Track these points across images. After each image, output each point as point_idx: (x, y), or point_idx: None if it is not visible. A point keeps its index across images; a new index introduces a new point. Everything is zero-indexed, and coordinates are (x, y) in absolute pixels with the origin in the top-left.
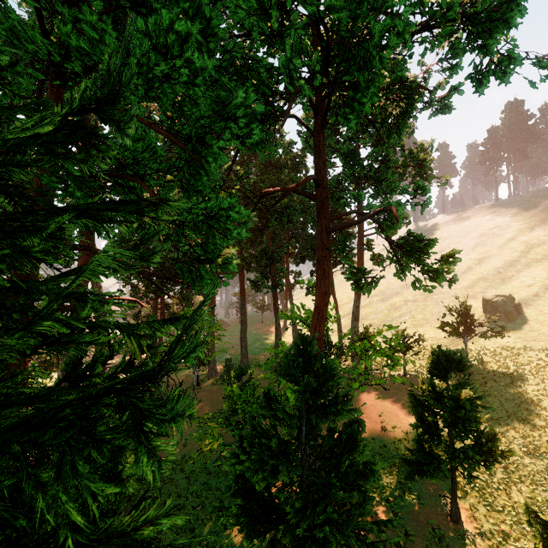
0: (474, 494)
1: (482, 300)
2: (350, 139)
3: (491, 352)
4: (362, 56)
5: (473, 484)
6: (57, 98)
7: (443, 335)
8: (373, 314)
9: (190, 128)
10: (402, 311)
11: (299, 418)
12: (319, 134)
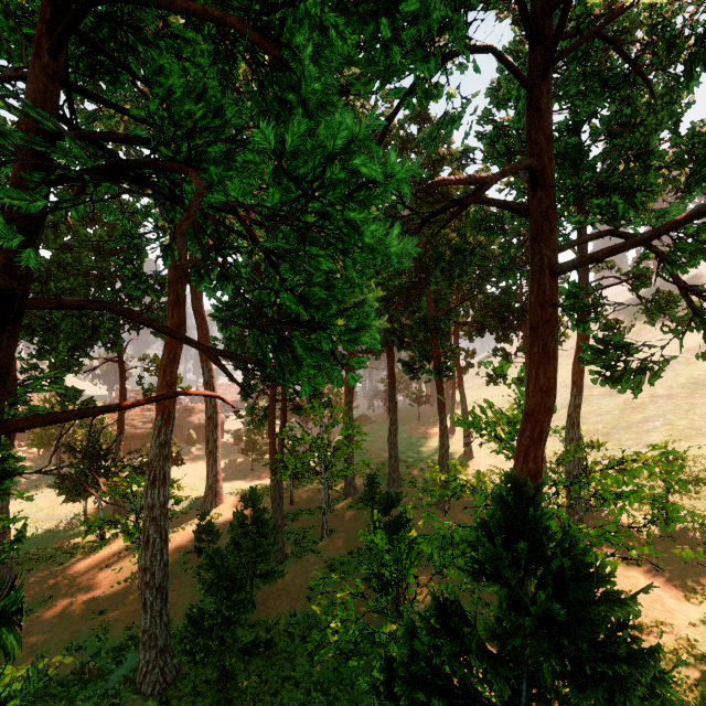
0: None
1: None
2: (570, 130)
3: None
4: None
5: None
6: (53, 30)
7: None
8: (594, 416)
9: None
10: (648, 412)
11: (503, 638)
12: (540, 84)
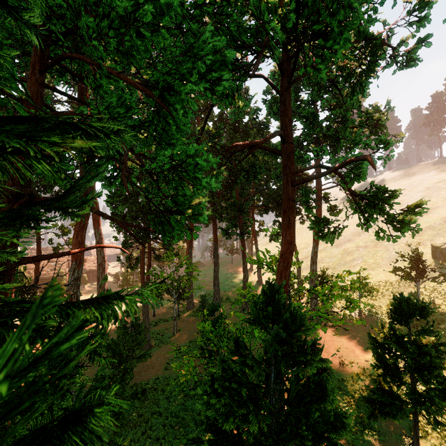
0: (435, 435)
1: (431, 246)
2: (310, 104)
3: (442, 295)
4: (334, 1)
5: (438, 428)
6: (41, 60)
7: (394, 278)
8: (328, 258)
9: (157, 74)
10: (355, 255)
11: (267, 360)
12: (285, 93)
